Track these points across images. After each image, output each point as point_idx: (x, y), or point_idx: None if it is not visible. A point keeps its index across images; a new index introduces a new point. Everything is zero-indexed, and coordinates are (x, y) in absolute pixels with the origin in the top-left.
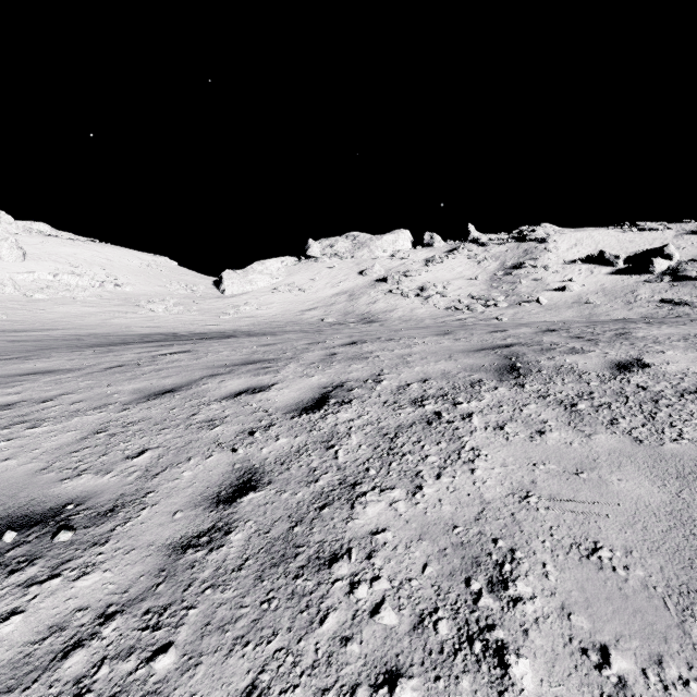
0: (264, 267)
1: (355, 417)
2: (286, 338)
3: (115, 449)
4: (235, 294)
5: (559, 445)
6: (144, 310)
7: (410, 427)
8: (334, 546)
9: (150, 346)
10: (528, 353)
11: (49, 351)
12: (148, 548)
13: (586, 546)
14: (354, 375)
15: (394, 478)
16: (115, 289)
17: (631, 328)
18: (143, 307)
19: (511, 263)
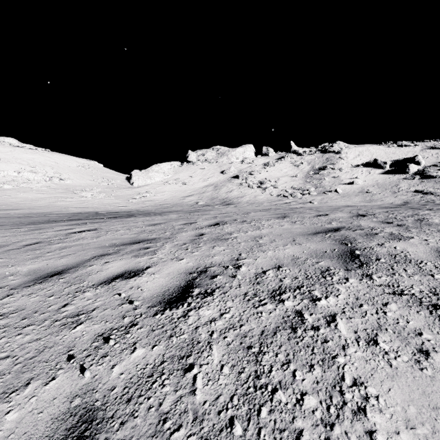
0: (159, 168)
1: (217, 316)
2: (169, 218)
3: None
4: (140, 185)
5: None
6: (78, 196)
7: (274, 335)
8: None
9: (70, 224)
10: (358, 238)
11: None
12: None
13: None
14: (216, 259)
15: None
16: (60, 182)
17: (422, 214)
18: (78, 194)
19: (318, 166)
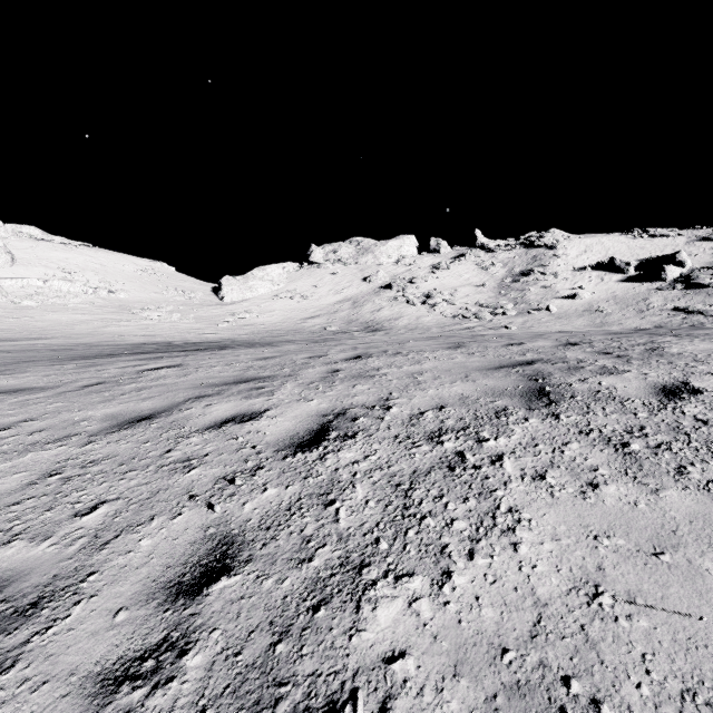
0: (264, 273)
1: (360, 458)
2: (286, 350)
3: (65, 500)
4: (235, 301)
5: (621, 507)
6: (138, 318)
7: (428, 474)
8: (332, 684)
9: (138, 359)
10: (555, 373)
11: (27, 364)
12: (67, 680)
13: (705, 696)
14: (359, 399)
15: (413, 557)
16: (109, 295)
17: (660, 342)
18: (137, 315)
19: (519, 269)
